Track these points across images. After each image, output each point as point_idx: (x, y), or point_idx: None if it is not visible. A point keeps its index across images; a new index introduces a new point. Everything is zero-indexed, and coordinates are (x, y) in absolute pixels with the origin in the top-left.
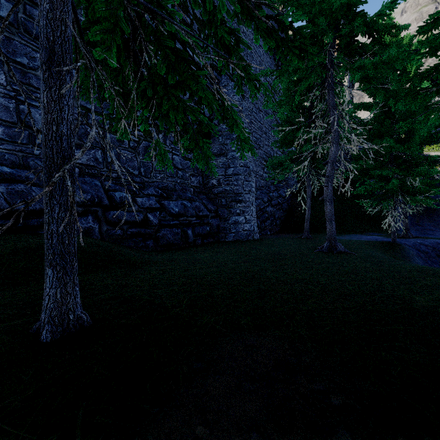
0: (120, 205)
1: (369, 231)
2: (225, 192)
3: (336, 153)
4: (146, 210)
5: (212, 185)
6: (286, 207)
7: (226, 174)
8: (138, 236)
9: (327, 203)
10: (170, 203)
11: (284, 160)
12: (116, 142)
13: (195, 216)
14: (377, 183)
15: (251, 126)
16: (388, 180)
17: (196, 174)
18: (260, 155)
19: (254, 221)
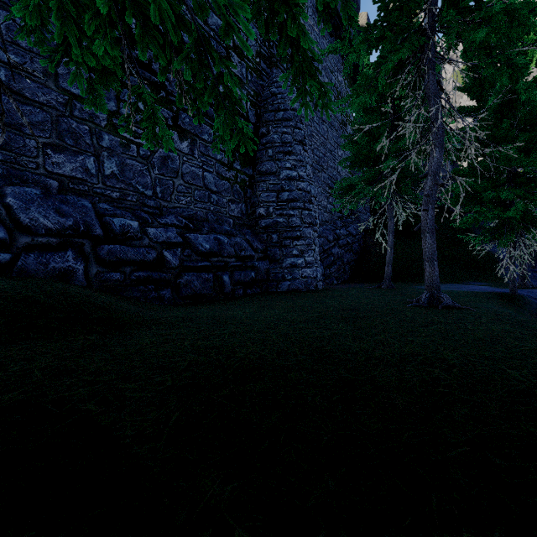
0: (121, 236)
1: (469, 279)
2: (276, 225)
3: (440, 161)
4: (162, 245)
5: (259, 215)
6: (357, 248)
7: (278, 200)
8: (148, 283)
9: (426, 234)
10: (197, 237)
11: (358, 182)
12: (118, 147)
13: (235, 257)
14: (491, 209)
15: (312, 140)
16: (506, 206)
17: (238, 201)
18: (323, 180)
19: (317, 265)
